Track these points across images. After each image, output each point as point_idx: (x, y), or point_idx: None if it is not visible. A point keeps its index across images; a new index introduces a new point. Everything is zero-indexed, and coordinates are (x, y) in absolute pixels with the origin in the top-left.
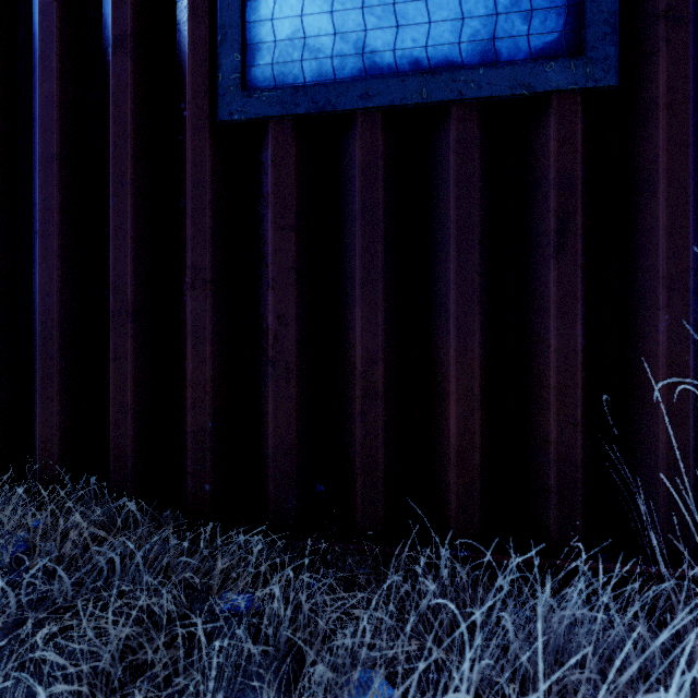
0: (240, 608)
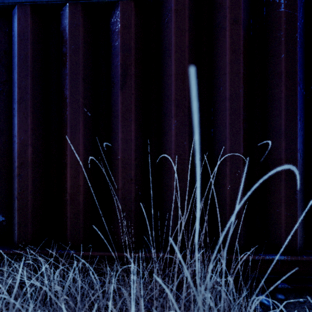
0: None
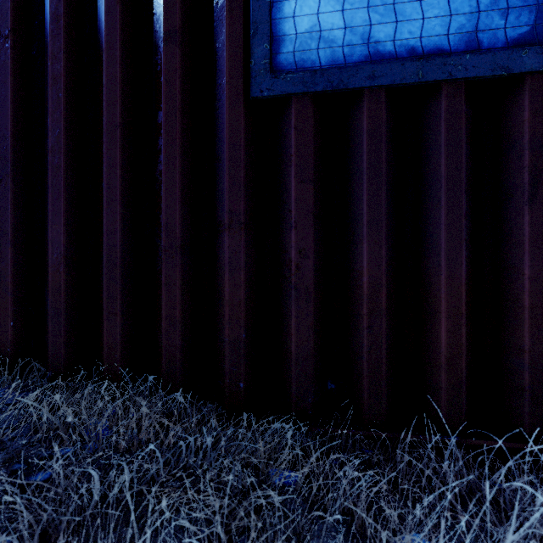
0: (288, 481)
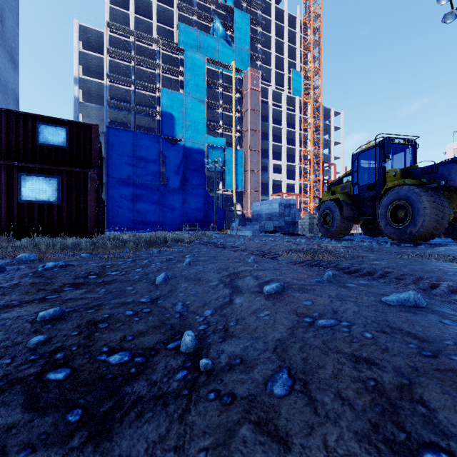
0: None
